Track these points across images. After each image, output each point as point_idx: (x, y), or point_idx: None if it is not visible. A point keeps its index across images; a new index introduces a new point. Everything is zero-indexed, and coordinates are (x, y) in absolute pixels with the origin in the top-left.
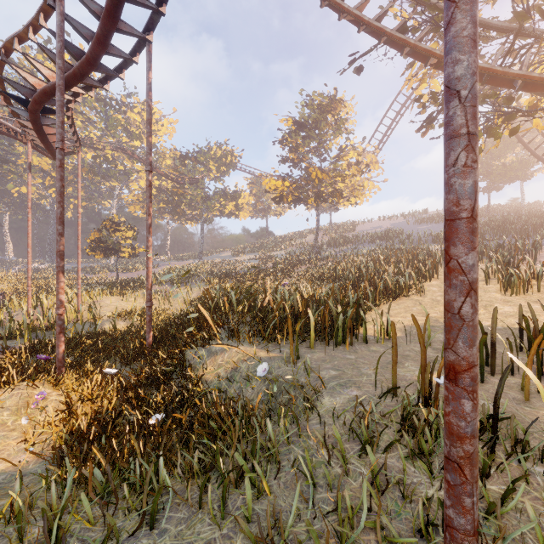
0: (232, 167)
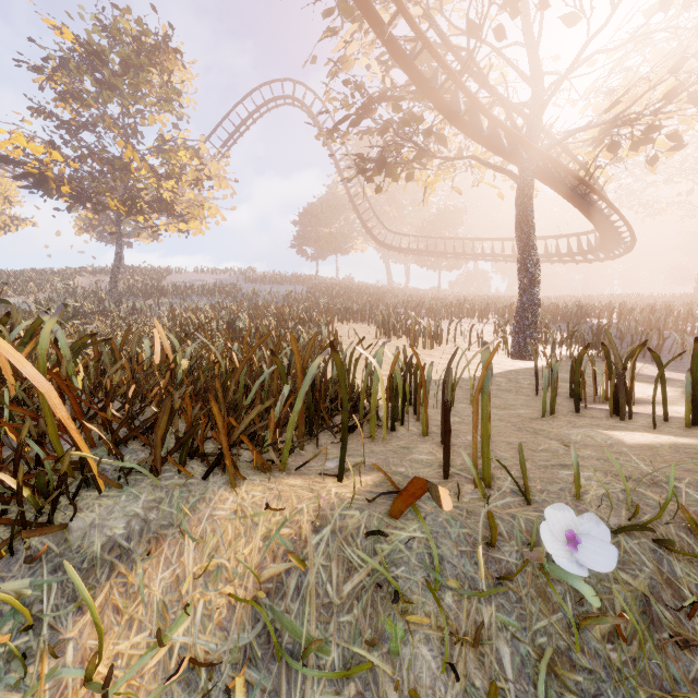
0: None
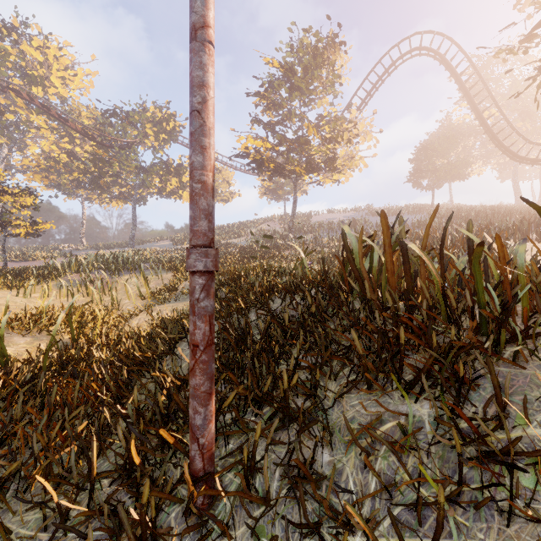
0: (174, 136)
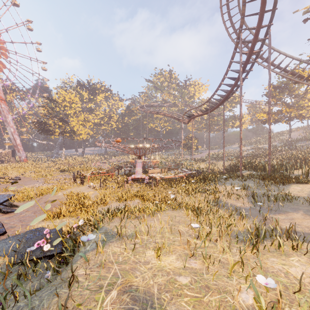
0: (238, 103)
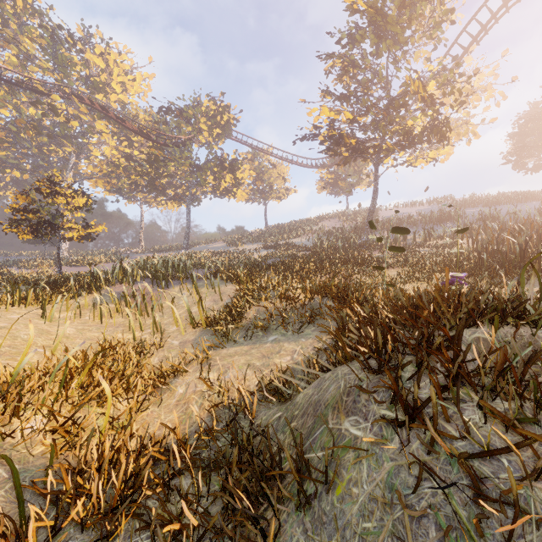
0: (228, 130)
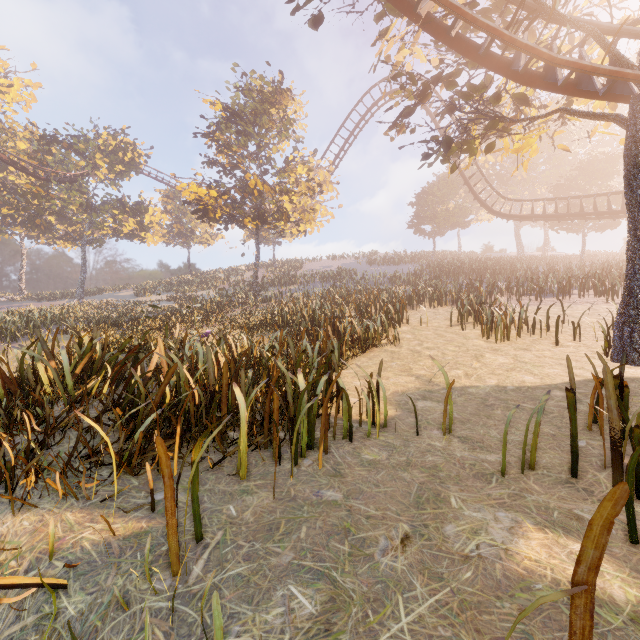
0: (134, 167)
